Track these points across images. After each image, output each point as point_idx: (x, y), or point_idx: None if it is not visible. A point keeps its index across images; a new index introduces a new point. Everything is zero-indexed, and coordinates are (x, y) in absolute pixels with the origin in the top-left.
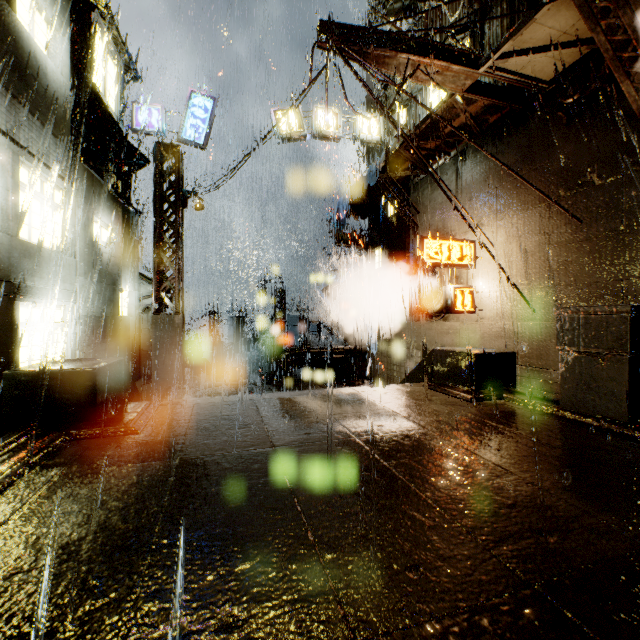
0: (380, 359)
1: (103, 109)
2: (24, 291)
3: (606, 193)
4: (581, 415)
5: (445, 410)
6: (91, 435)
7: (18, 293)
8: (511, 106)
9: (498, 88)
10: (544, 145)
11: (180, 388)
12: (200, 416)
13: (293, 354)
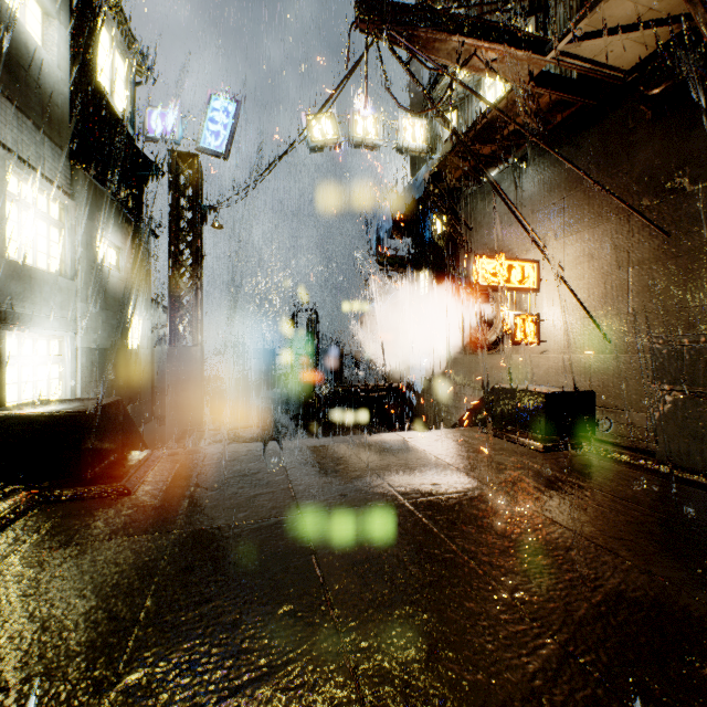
0: (426, 398)
1: (110, 112)
2: (11, 319)
3: (700, 200)
4: (686, 471)
5: (513, 463)
6: (70, 496)
7: (4, 321)
8: (582, 101)
9: (567, 80)
10: (622, 146)
11: (198, 431)
12: (211, 470)
13: (327, 392)
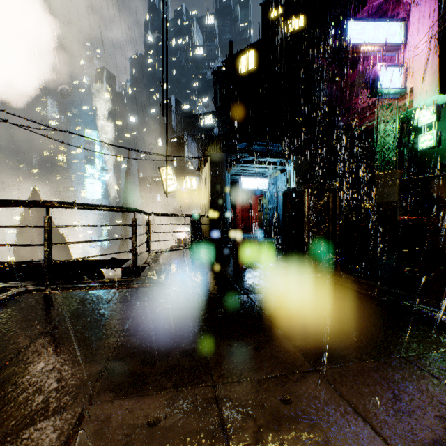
0: None
1: None
2: None
3: None
4: None
5: None
6: None
7: None
8: None
9: None
10: None
11: None
12: None
13: None
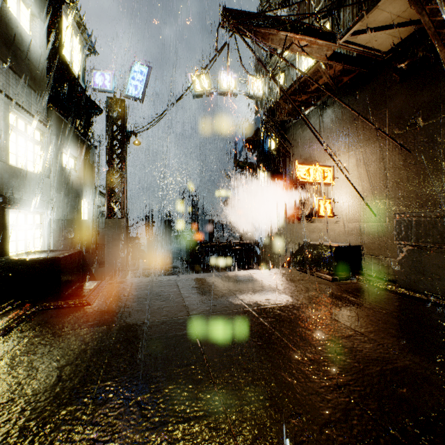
0: (265, 250)
1: (70, 74)
2: (12, 202)
3: (428, 131)
4: (414, 291)
5: (314, 287)
6: (55, 306)
7: (8, 203)
8: (359, 70)
9: (350, 57)
10: (383, 97)
11: (124, 270)
12: (136, 292)
13: (204, 246)
